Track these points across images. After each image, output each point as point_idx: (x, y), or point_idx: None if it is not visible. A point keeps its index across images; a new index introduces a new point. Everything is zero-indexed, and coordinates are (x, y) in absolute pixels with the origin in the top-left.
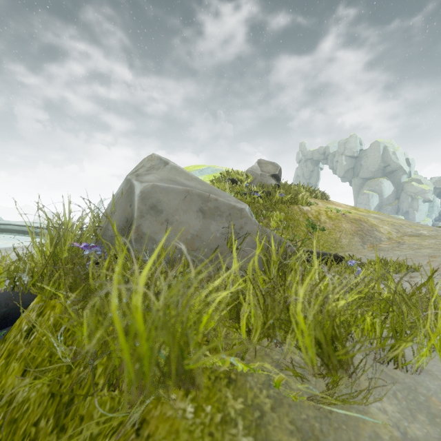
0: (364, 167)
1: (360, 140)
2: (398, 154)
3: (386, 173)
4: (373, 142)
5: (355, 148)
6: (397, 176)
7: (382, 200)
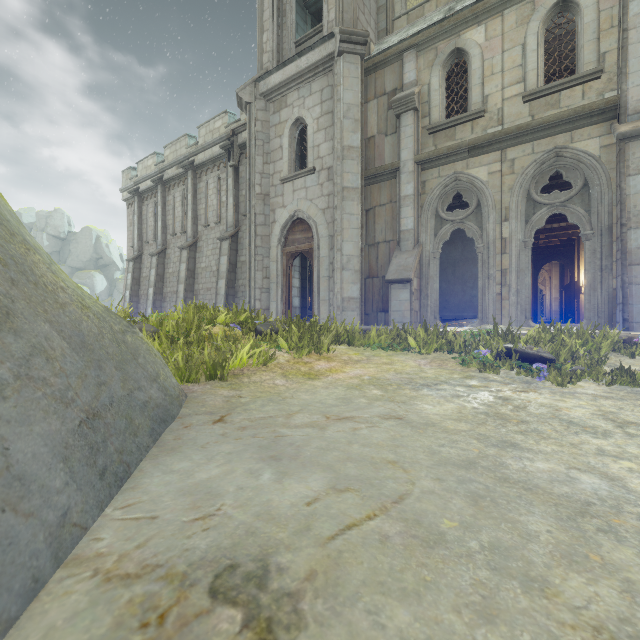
0: (74, 254)
1: (69, 220)
2: (112, 248)
3: (99, 266)
4: (85, 227)
5: (62, 227)
6: (111, 272)
7: (94, 295)
